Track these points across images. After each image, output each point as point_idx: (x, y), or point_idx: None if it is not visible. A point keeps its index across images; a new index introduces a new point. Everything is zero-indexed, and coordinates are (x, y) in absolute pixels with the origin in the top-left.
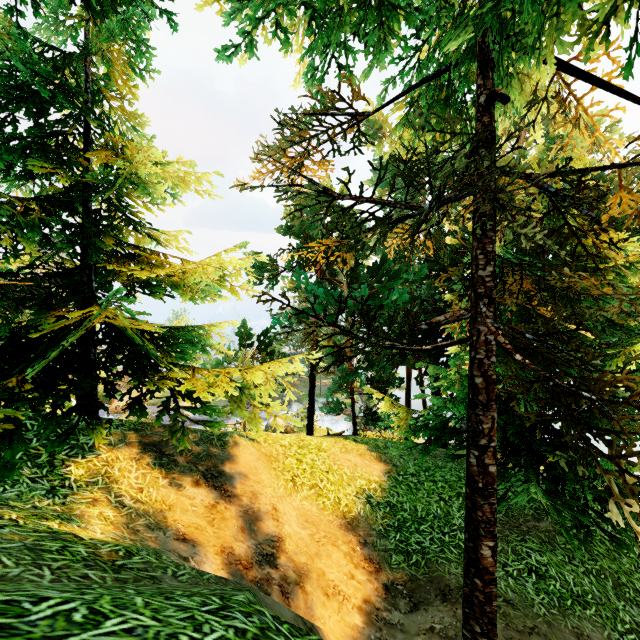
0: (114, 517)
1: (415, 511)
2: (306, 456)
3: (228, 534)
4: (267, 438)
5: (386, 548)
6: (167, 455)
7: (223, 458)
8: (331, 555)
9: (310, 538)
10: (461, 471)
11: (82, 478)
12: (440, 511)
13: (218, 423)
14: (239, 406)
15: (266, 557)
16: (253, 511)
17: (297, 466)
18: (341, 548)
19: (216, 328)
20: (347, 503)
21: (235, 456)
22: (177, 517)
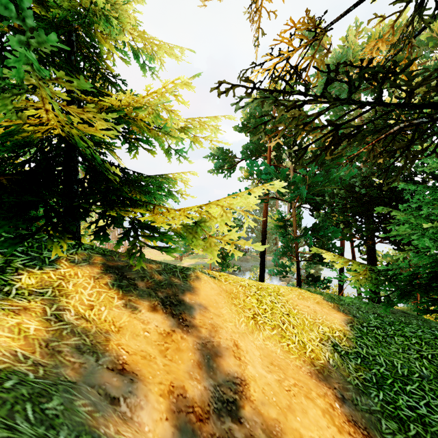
0: (35, 331)
1: (393, 367)
2: (265, 298)
3: (181, 369)
4: (227, 278)
5: (370, 409)
6: (128, 278)
7: (184, 288)
8: (306, 411)
9: (278, 385)
10: (433, 329)
11: (29, 287)
12: (426, 371)
13: (178, 250)
14: (199, 236)
15: (226, 405)
16: (212, 345)
17: (257, 305)
18: (317, 402)
19: (182, 178)
20: (313, 349)
21: (196, 288)
22: (123, 341)
